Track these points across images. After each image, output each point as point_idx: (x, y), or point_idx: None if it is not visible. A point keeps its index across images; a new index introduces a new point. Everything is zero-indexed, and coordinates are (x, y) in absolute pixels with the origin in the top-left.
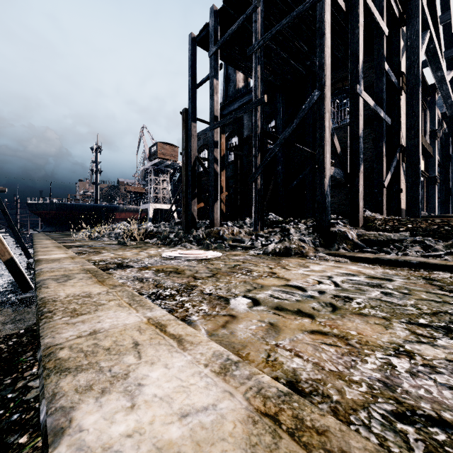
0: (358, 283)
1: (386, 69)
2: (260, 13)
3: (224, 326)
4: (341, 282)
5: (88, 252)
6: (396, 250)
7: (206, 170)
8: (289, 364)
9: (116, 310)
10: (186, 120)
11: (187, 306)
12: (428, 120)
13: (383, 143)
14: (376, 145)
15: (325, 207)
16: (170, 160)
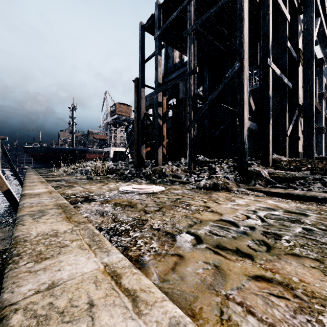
0: (280, 218)
1: (288, 46)
2: (193, 5)
3: (174, 269)
4: (265, 217)
5: (64, 186)
6: (302, 186)
7: (152, 124)
8: (244, 325)
9: (77, 253)
10: (137, 86)
11: (139, 244)
12: (317, 85)
13: (286, 102)
14: (280, 104)
15: (244, 151)
16: (125, 116)
